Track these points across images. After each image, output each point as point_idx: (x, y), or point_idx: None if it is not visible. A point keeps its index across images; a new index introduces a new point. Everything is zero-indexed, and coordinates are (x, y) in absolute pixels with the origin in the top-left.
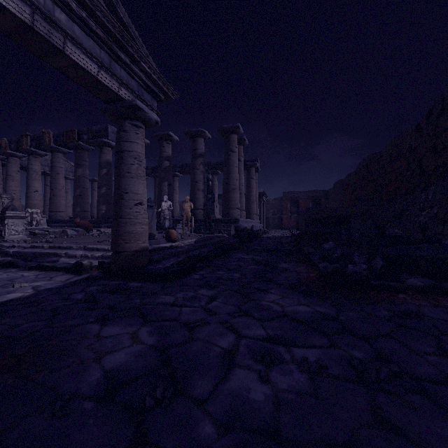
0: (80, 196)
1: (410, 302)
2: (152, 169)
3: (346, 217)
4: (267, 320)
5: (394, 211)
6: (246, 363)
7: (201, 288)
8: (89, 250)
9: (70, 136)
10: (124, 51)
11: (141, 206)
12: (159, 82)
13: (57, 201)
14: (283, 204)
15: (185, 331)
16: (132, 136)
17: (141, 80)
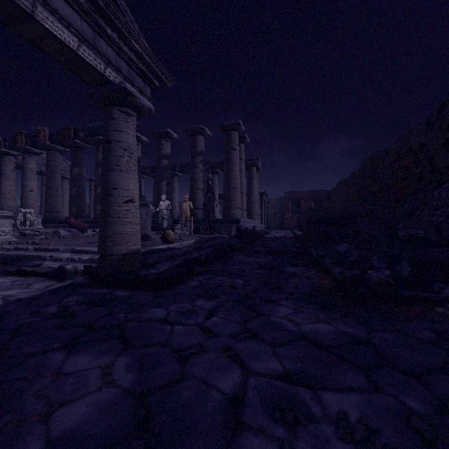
0: (76, 195)
1: None
2: (151, 169)
3: (351, 217)
4: (281, 344)
5: (403, 210)
6: (259, 423)
7: (199, 298)
8: (77, 252)
9: (66, 134)
10: (111, 25)
11: (131, 204)
12: (153, 65)
13: (53, 200)
14: (285, 204)
15: (175, 363)
16: (122, 125)
17: (132, 62)
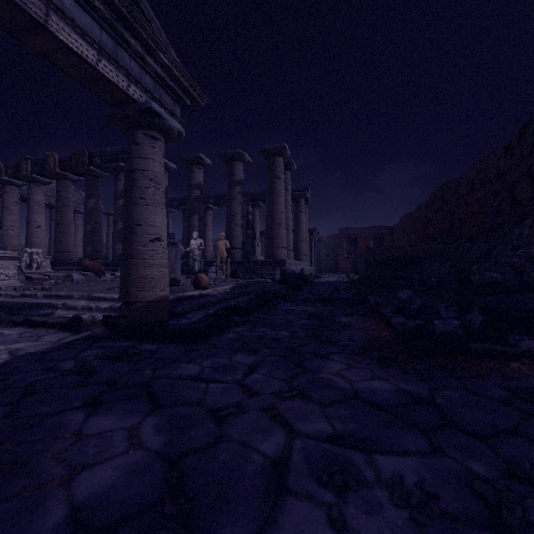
0: (91, 233)
1: (529, 374)
2: (180, 201)
3: (416, 258)
4: (331, 404)
5: (478, 250)
6: (305, 487)
7: (237, 353)
8: (95, 299)
9: (79, 160)
10: (135, 35)
11: (158, 243)
12: (183, 81)
13: (64, 239)
14: (339, 243)
15: (210, 424)
16: (147, 151)
17: (159, 77)
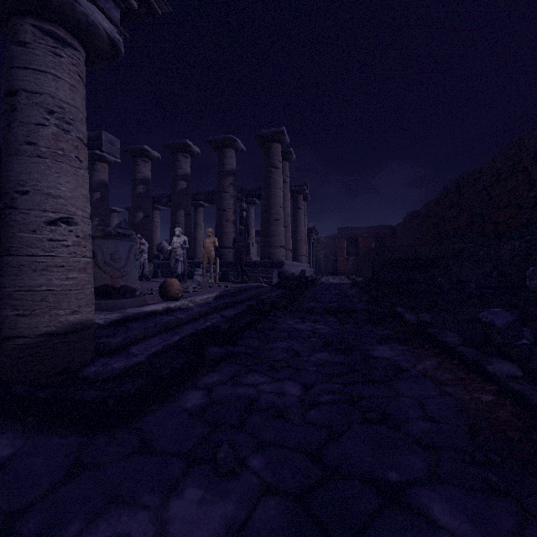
0: None
1: None
2: (169, 197)
3: (431, 259)
4: None
5: (513, 249)
6: None
7: (189, 477)
8: None
9: None
10: None
11: (65, 227)
12: None
13: None
14: (338, 243)
15: None
16: (42, 58)
17: None
